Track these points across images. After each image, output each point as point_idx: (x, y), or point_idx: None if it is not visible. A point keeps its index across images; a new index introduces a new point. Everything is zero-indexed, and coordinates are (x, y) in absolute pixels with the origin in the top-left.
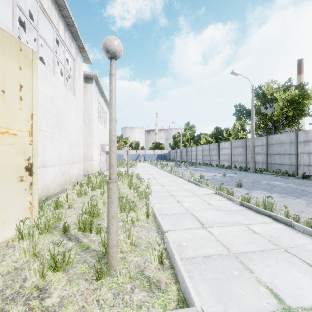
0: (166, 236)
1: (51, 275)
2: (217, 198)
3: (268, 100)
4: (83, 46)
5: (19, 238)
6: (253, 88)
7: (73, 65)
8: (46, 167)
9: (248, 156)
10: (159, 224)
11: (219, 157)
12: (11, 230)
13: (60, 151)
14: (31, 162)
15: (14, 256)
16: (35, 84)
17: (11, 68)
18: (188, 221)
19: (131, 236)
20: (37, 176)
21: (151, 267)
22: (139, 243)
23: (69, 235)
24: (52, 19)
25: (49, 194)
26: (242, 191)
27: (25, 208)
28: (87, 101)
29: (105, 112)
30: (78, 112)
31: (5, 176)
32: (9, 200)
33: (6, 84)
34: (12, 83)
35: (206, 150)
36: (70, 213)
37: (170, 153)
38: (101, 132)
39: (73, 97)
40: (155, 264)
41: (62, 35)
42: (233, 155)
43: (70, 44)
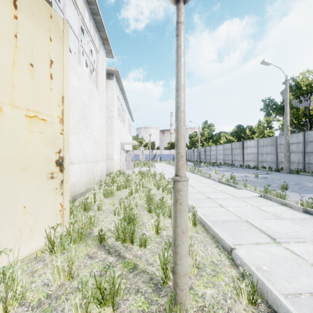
0: (239, 255)
1: (97, 312)
2: (266, 203)
3: (304, 92)
4: (107, 37)
5: (49, 249)
6: (287, 79)
7: (96, 57)
8: (72, 165)
9: (279, 155)
10: (216, 237)
11: (243, 157)
12: (41, 239)
13: (85, 148)
14: (62, 155)
15: (45, 275)
16: (66, 61)
17: (41, 37)
18: (249, 232)
19: (195, 255)
20: (68, 172)
21: (239, 308)
22: (201, 264)
23: (107, 246)
24: (78, 4)
25: (75, 193)
26: (292, 195)
27: (56, 211)
28: (108, 98)
29: (123, 110)
30: (101, 108)
31: (33, 171)
32: (38, 201)
33: (34, 56)
34: (41, 56)
35: (228, 150)
36: (101, 216)
37: (186, 153)
38: (121, 130)
39: (97, 91)
40: (243, 304)
41: (87, 24)
42: (261, 154)
43: (94, 34)
